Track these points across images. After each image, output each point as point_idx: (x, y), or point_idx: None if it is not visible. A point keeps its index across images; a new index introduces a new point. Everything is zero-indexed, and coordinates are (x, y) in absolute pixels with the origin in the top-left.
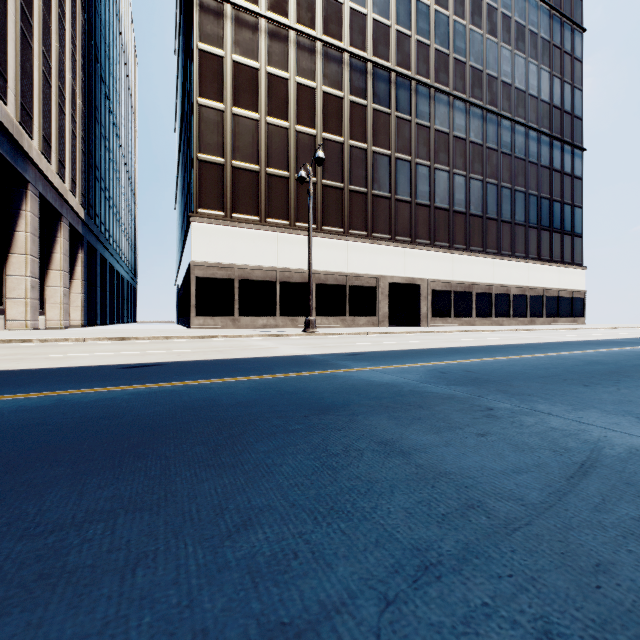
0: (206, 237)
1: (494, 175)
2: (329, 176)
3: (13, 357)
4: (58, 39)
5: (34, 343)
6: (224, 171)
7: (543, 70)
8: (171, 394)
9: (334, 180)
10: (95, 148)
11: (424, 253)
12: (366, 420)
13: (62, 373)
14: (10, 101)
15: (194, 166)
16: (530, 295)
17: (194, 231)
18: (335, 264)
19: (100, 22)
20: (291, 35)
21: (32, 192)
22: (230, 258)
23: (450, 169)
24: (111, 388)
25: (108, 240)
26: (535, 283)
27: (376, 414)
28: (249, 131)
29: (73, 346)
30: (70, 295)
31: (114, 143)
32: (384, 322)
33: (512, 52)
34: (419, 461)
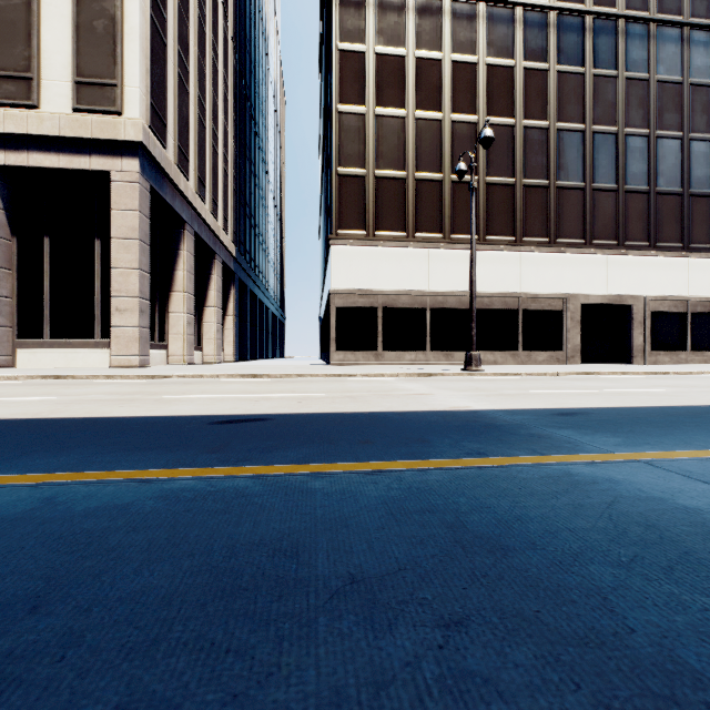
0: (346, 261)
1: None
2: (495, 171)
3: (129, 397)
4: (211, 81)
5: (172, 379)
6: (366, 183)
7: None
8: (227, 507)
9: (501, 175)
10: (245, 186)
11: (638, 260)
12: None
13: (138, 428)
14: (169, 145)
15: (333, 182)
16: None
17: (333, 255)
18: (503, 283)
19: (250, 61)
20: (445, 4)
21: (188, 232)
22: (372, 283)
23: (683, 134)
24: (153, 472)
25: (258, 276)
26: None
27: None
28: (394, 132)
29: (201, 384)
30: (224, 331)
31: (263, 180)
32: (574, 358)
33: None
34: None
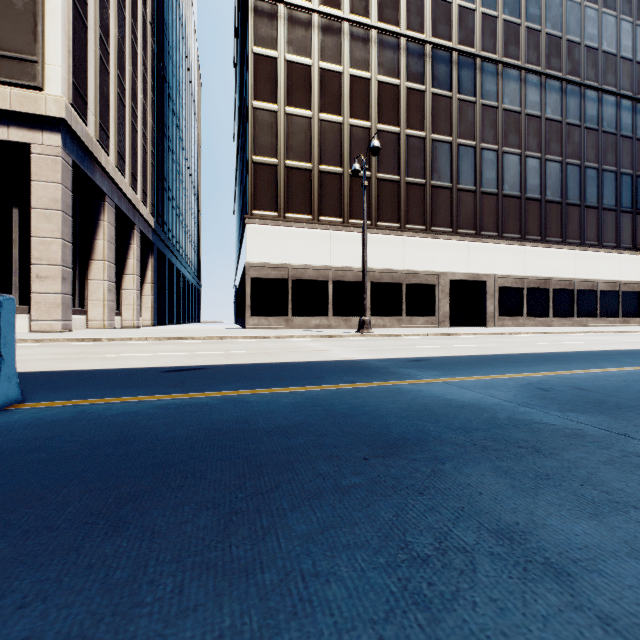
0: (260, 238)
1: (576, 154)
2: (384, 169)
3: (75, 356)
4: (131, 63)
5: (103, 342)
6: (277, 171)
7: (639, 27)
8: (201, 409)
9: (389, 173)
10: (163, 161)
11: (490, 246)
12: (459, 474)
13: (105, 376)
14: (90, 122)
15: (249, 169)
16: (622, 291)
17: (249, 233)
18: (390, 261)
19: (168, 45)
20: (344, 27)
21: (109, 204)
22: (283, 258)
23: (521, 152)
24: (141, 398)
25: (175, 246)
26: (629, 277)
27: (472, 462)
28: (302, 129)
29: (133, 345)
30: (142, 297)
31: (180, 156)
32: (444, 322)
33: (599, 11)
34: (599, 602)
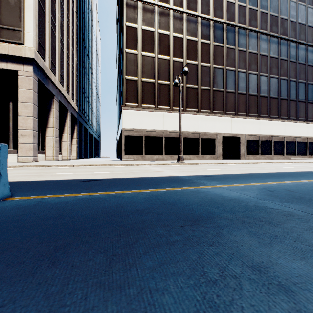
0: (129, 116)
1: (285, 74)
2: (190, 82)
3: (38, 174)
4: (66, 31)
5: (52, 167)
6: (137, 83)
7: None
8: (99, 200)
9: (192, 84)
10: (82, 79)
11: (242, 120)
12: (230, 235)
13: (53, 184)
14: (46, 60)
15: (123, 82)
16: (308, 142)
17: (123, 113)
18: (193, 127)
19: (84, 22)
20: (170, 12)
21: (56, 100)
22: (140, 126)
23: (258, 73)
24: (70, 194)
25: (88, 120)
26: (312, 135)
27: (237, 228)
28: (149, 63)
29: (67, 169)
30: (72, 145)
31: (90, 76)
32: (220, 157)
33: (297, 3)
34: (310, 307)
